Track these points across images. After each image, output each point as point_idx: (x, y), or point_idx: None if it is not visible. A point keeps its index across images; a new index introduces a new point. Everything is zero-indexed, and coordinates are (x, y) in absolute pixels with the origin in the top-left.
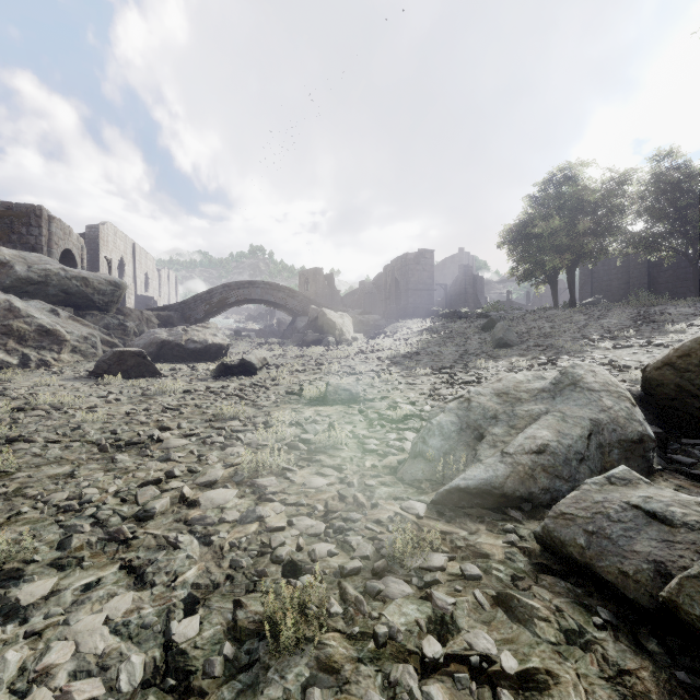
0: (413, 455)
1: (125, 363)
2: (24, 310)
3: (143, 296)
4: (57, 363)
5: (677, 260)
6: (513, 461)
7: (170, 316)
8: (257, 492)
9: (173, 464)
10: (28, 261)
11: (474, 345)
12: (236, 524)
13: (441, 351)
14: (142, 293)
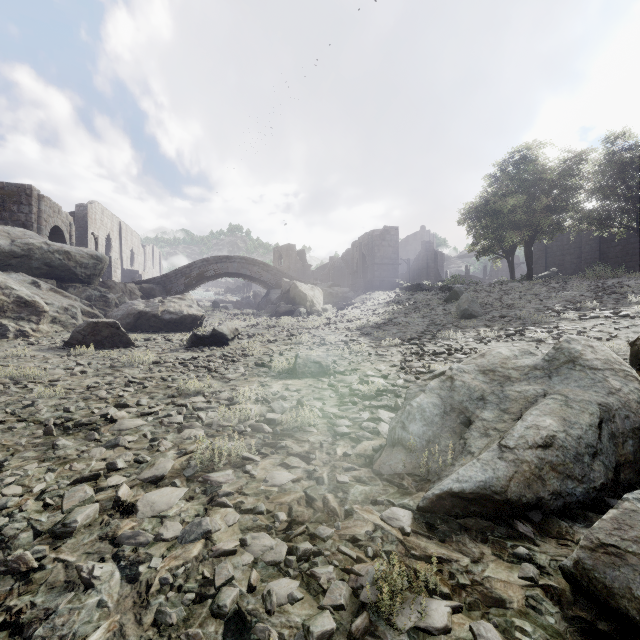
0: (391, 442)
1: (99, 334)
2: (3, 281)
3: (129, 271)
4: (35, 334)
5: (626, 236)
6: (515, 457)
7: (152, 289)
8: (209, 492)
9: (120, 451)
10: (12, 236)
11: (439, 315)
12: (176, 543)
13: (408, 322)
14: (128, 268)
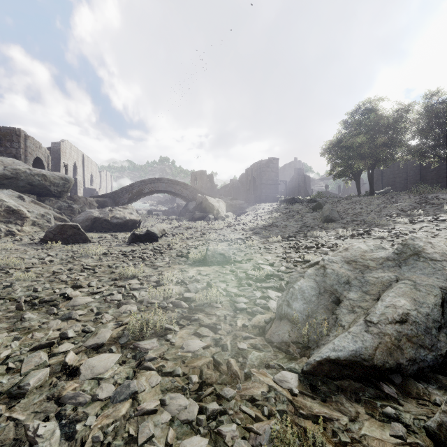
0: (279, 317)
1: (65, 233)
2: None
3: (89, 189)
4: (20, 233)
5: (439, 164)
6: (379, 331)
7: (105, 201)
8: (138, 357)
9: (72, 322)
10: (5, 163)
11: (308, 220)
12: (109, 402)
13: (286, 224)
14: (89, 187)
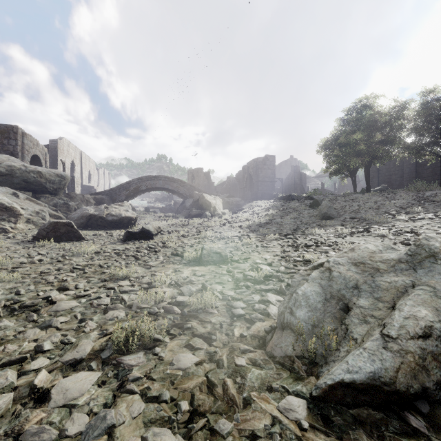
0: (281, 326)
1: (58, 231)
2: None
3: (87, 186)
4: (13, 230)
5: (435, 162)
6: (399, 347)
7: (102, 198)
8: (120, 376)
9: (52, 331)
10: None
11: (305, 217)
12: (79, 440)
13: (283, 222)
14: (87, 184)
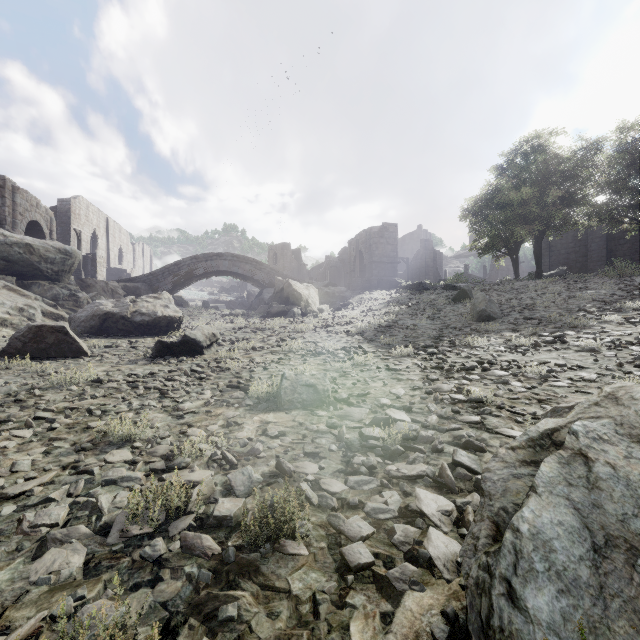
0: (484, 635)
1: (43, 341)
2: None
3: (116, 269)
4: None
5: (635, 234)
6: None
7: (137, 287)
8: None
9: None
10: None
11: (450, 317)
12: None
13: (416, 324)
14: (116, 266)
